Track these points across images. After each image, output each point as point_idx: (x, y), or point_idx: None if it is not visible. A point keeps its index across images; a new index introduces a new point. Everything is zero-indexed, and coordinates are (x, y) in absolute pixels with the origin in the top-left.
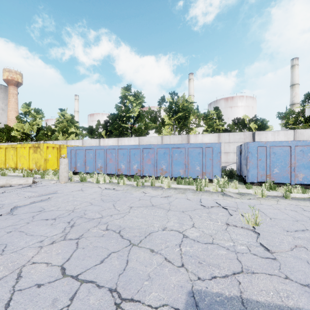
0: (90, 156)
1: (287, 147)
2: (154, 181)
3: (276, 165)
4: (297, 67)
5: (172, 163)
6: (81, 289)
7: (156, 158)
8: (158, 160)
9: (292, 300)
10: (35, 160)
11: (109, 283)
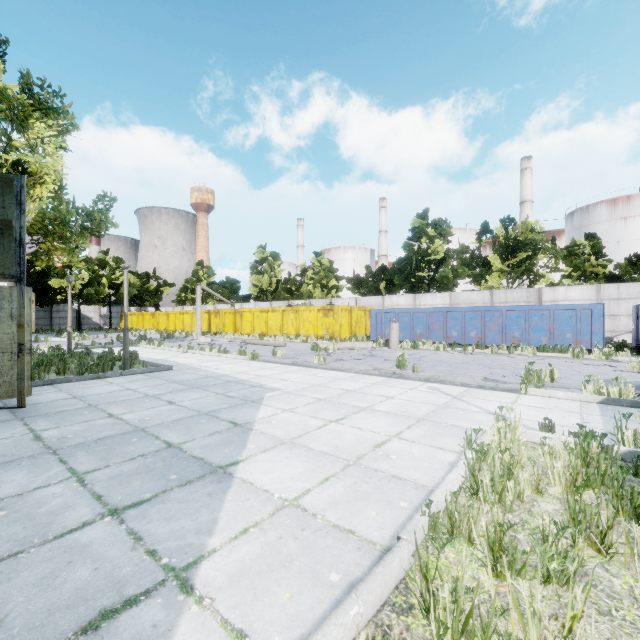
0: (405, 321)
1: None
2: (513, 348)
3: None
4: None
5: (529, 329)
6: None
7: (505, 323)
8: (507, 325)
9: None
10: (326, 325)
11: None
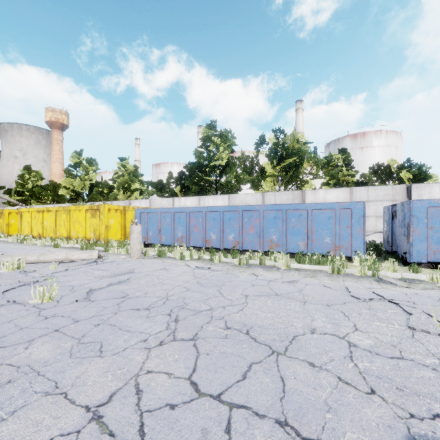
0: (166, 222)
1: None
2: (264, 258)
3: None
4: None
5: (286, 232)
6: (234, 417)
7: (263, 224)
8: (265, 227)
9: None
10: (93, 226)
11: (272, 411)
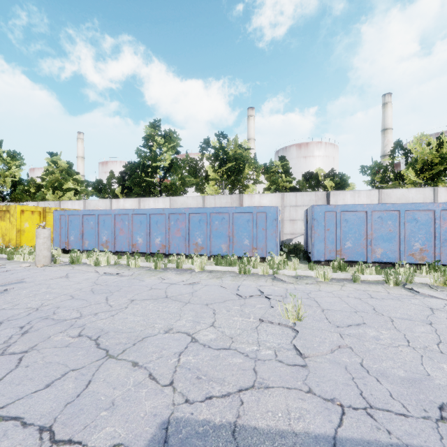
0: (90, 225)
1: (363, 212)
2: (181, 261)
3: (348, 237)
4: (390, 105)
5: (210, 235)
6: None
7: (188, 227)
8: (191, 230)
9: (303, 422)
10: (2, 231)
11: (45, 418)
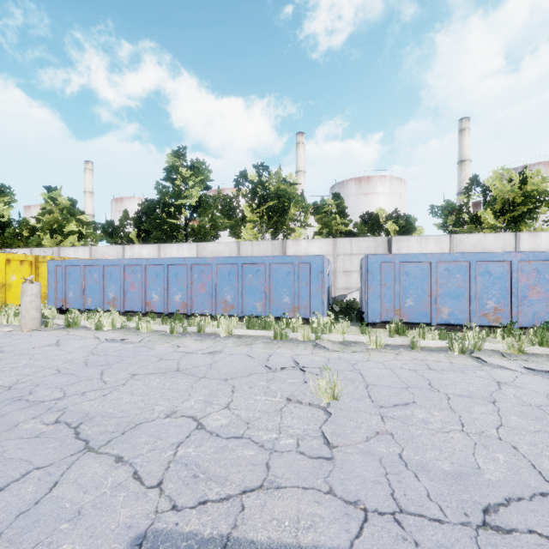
0: (93, 279)
1: (426, 263)
2: (204, 324)
3: (409, 294)
4: (467, 132)
5: (242, 291)
6: None
7: (215, 281)
8: (218, 285)
9: (314, 533)
10: None
11: None
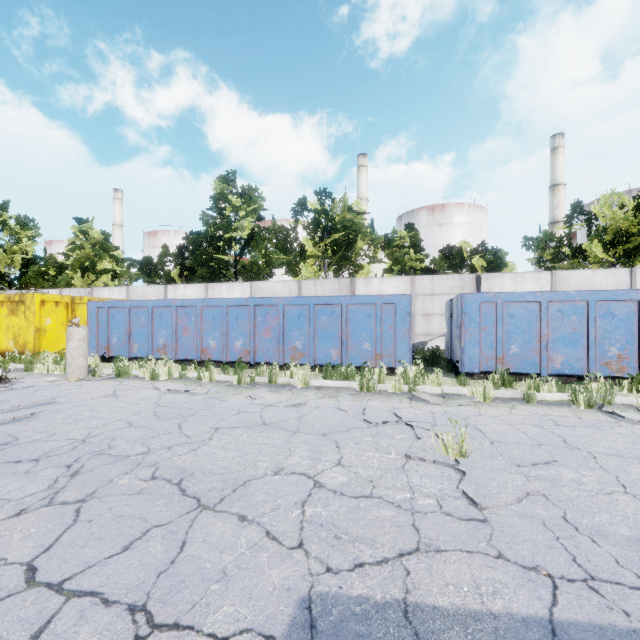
0: (140, 322)
1: (535, 303)
2: (276, 373)
3: (514, 339)
4: (561, 151)
5: (315, 336)
6: (64, 612)
7: (283, 325)
8: (286, 329)
9: (502, 599)
10: (14, 330)
11: (133, 593)
